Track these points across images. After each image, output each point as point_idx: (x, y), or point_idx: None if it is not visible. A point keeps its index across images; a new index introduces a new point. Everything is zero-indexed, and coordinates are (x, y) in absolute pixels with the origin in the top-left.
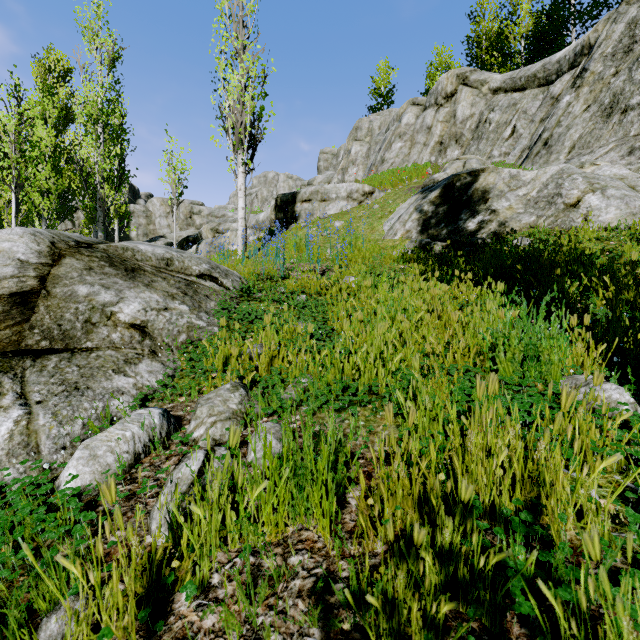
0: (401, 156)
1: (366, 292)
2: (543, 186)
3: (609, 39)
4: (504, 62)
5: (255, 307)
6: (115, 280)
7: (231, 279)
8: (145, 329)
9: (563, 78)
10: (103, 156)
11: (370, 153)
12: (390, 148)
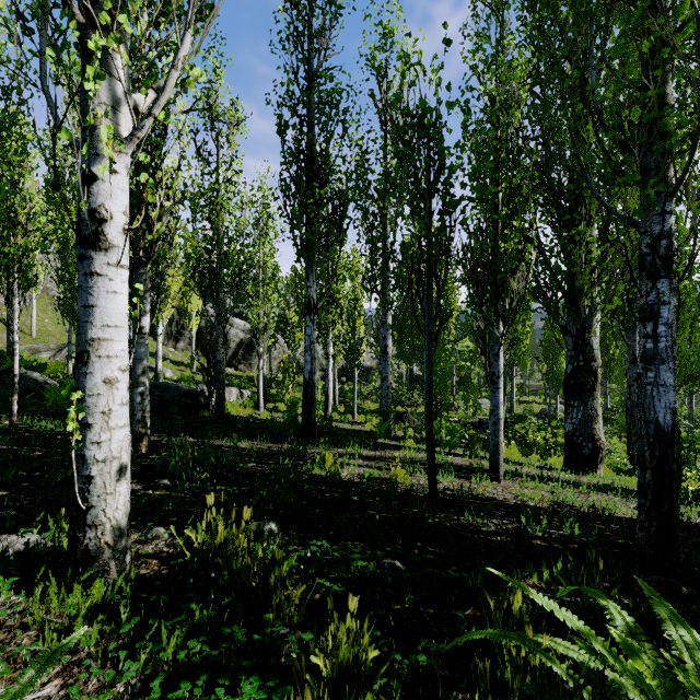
0: None
1: None
2: None
3: None
4: None
5: None
6: None
7: None
8: None
9: None
10: None
11: None
12: None
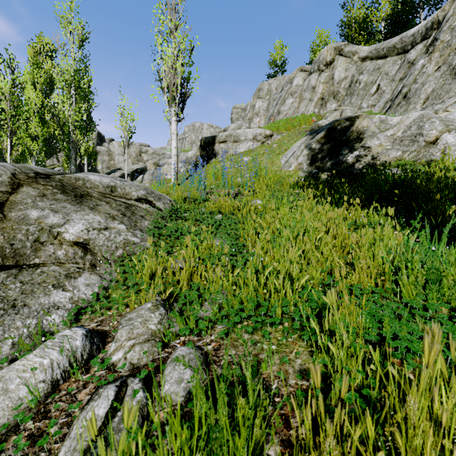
0: (292, 109)
1: (271, 214)
2: (407, 128)
3: (455, 15)
4: (368, 39)
5: (181, 225)
6: (64, 205)
7: (163, 202)
8: (87, 246)
9: (417, 47)
10: (75, 111)
11: (269, 107)
12: (284, 103)
